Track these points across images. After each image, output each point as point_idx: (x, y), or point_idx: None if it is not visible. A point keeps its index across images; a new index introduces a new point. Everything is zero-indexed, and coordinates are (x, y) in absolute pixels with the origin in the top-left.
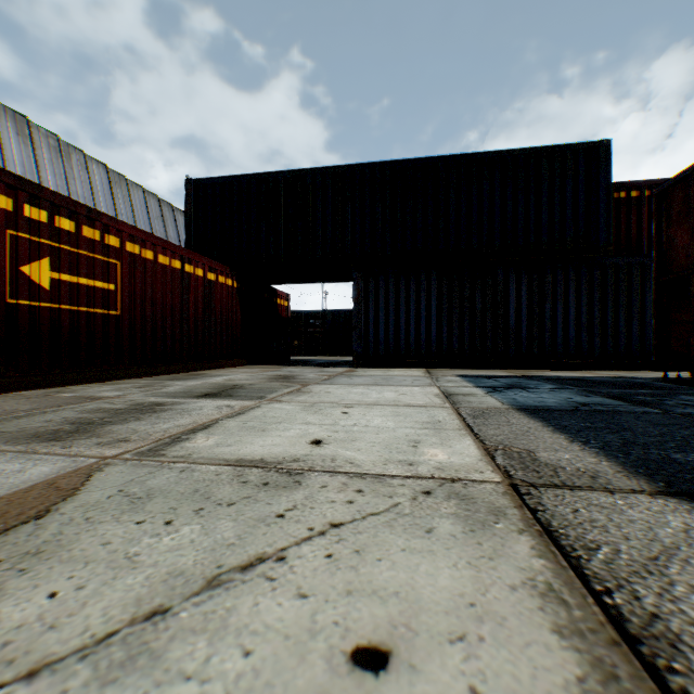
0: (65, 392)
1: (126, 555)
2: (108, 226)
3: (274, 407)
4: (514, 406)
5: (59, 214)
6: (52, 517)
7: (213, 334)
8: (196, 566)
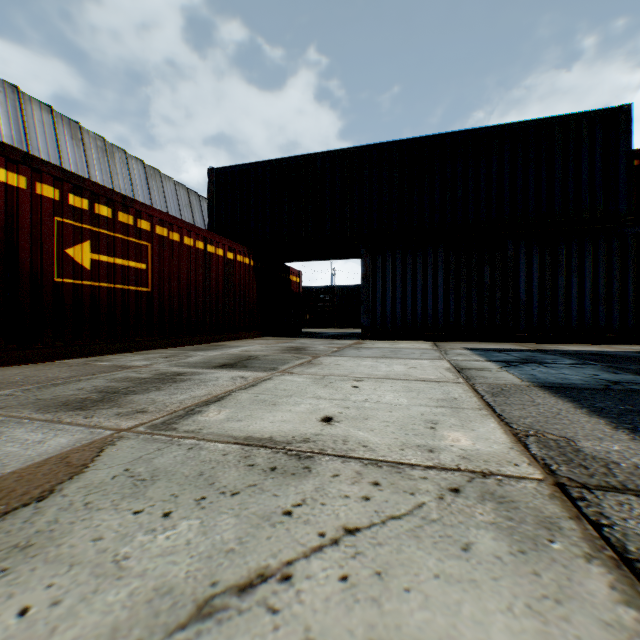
0: (102, 360)
1: (114, 558)
2: (140, 211)
3: (286, 379)
4: (534, 382)
5: (98, 202)
6: (53, 499)
7: (232, 308)
8: (188, 581)
